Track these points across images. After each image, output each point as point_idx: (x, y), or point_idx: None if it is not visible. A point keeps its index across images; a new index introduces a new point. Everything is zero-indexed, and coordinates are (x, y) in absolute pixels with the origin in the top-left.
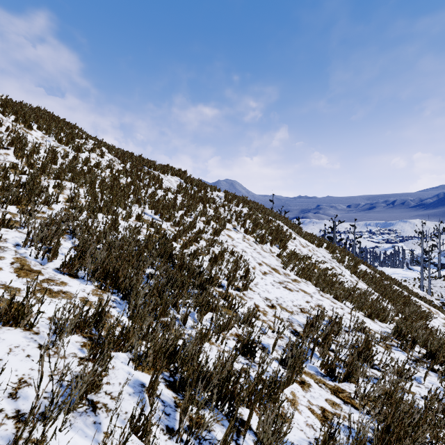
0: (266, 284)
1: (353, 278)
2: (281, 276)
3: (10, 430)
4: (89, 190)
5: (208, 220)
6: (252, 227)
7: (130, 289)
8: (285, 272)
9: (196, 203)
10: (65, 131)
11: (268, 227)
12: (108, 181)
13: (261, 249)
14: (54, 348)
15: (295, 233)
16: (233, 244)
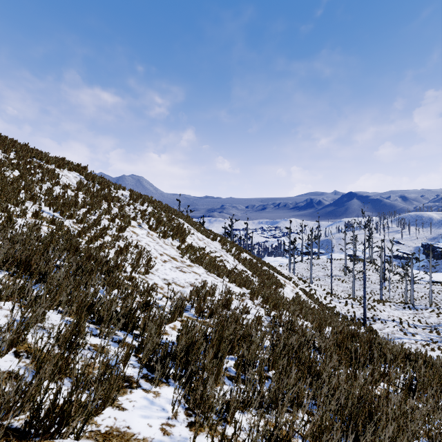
0: (165, 269)
1: (235, 262)
2: (178, 263)
3: None
4: None
5: (113, 217)
6: (156, 224)
7: (44, 274)
8: (182, 260)
9: (100, 201)
10: None
11: (171, 224)
12: None
13: (163, 243)
14: None
15: (194, 229)
16: (138, 239)
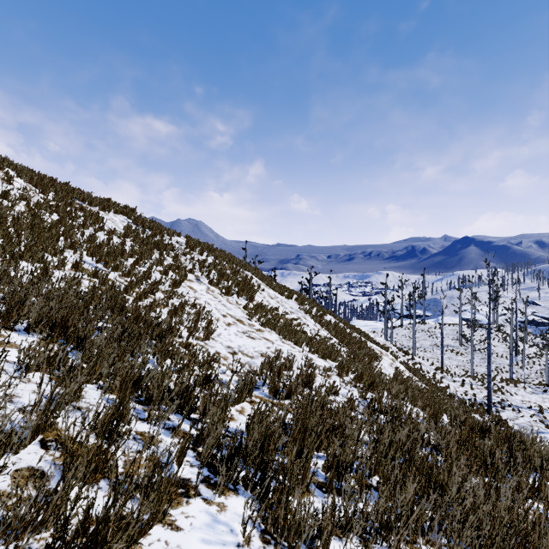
0: (230, 334)
1: (317, 327)
2: (245, 326)
3: (20, 416)
4: None
5: (166, 269)
6: (218, 277)
7: (83, 338)
8: (250, 323)
9: (150, 250)
10: None
11: (236, 277)
12: (26, 219)
13: (226, 301)
14: (26, 379)
15: (264, 284)
16: (196, 296)
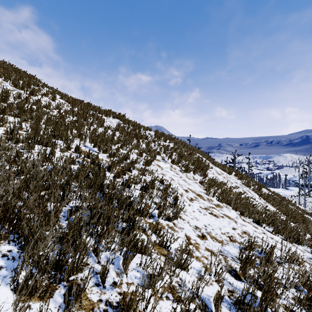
0: (194, 211)
1: (261, 200)
2: (205, 202)
3: None
4: (33, 124)
5: (140, 152)
6: (178, 158)
7: (32, 236)
8: (208, 198)
9: (131, 138)
10: (23, 79)
11: (191, 158)
12: (53, 118)
13: (185, 177)
14: None
15: (211, 163)
16: (163, 173)
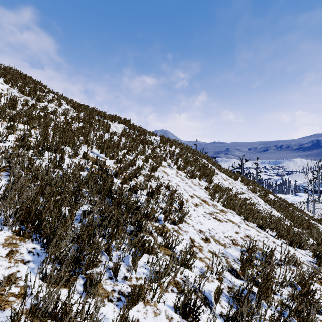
0: (198, 216)
1: (267, 206)
2: (210, 207)
3: None
4: (41, 131)
5: (146, 158)
6: (183, 164)
7: (52, 236)
8: (213, 203)
9: (137, 144)
10: (29, 85)
11: (196, 164)
12: (60, 125)
13: (191, 182)
14: None
15: (217, 169)
16: (168, 179)
